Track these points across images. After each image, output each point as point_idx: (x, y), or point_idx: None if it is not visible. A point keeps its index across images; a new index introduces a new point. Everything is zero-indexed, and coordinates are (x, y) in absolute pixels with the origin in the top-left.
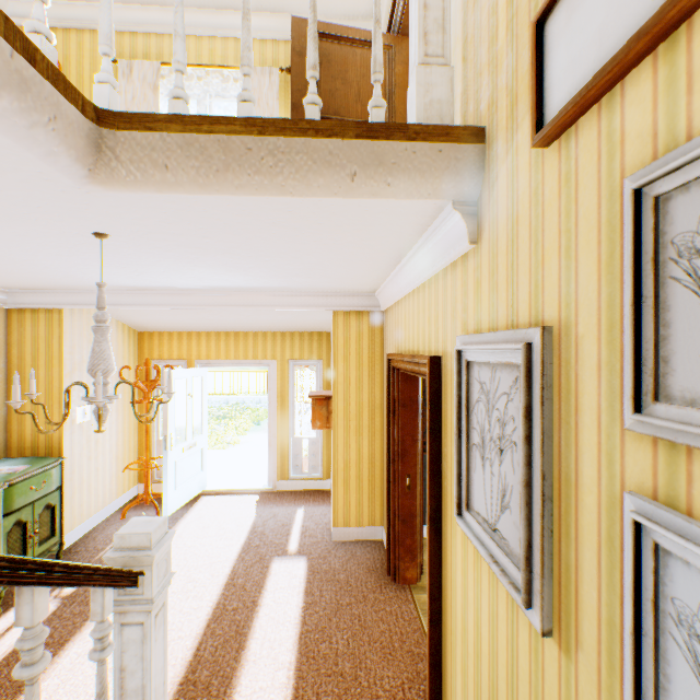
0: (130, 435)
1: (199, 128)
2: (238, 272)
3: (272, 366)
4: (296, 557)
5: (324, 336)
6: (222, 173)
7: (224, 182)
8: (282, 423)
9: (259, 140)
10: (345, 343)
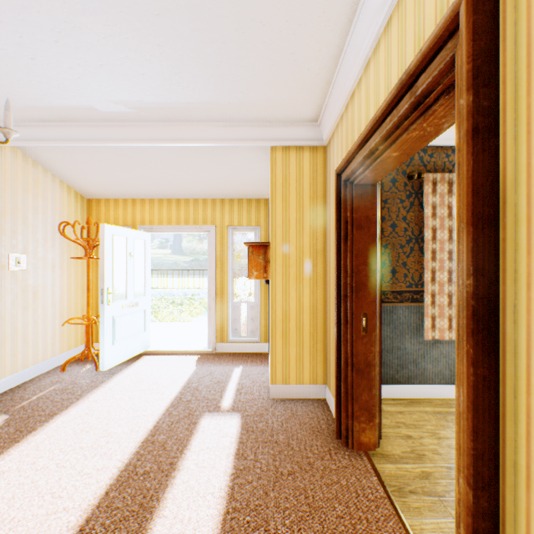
0: (77, 296)
1: None
2: (150, 43)
3: (212, 232)
4: (229, 414)
5: (262, 203)
6: None
7: None
8: (221, 288)
9: None
10: (283, 182)
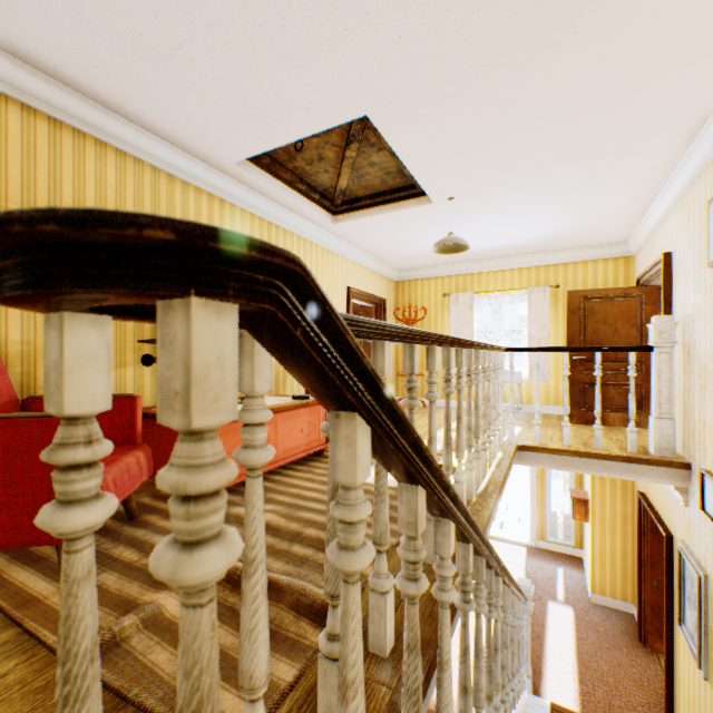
0: None
1: (553, 452)
2: None
3: None
4: (564, 604)
5: None
6: (561, 466)
7: (561, 469)
8: (540, 499)
9: (577, 458)
10: None
